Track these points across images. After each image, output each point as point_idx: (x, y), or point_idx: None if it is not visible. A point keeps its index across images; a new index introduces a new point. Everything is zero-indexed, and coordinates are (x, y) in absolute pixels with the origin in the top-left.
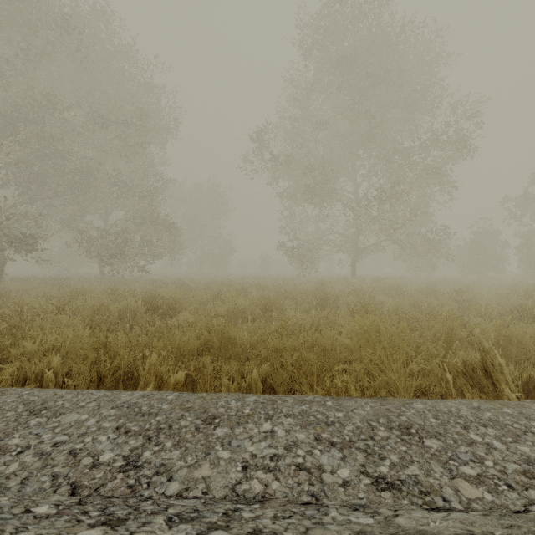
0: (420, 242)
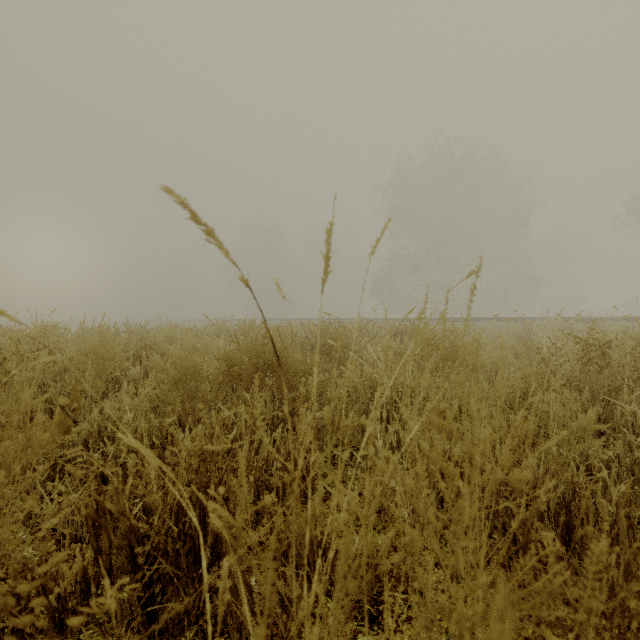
0: None
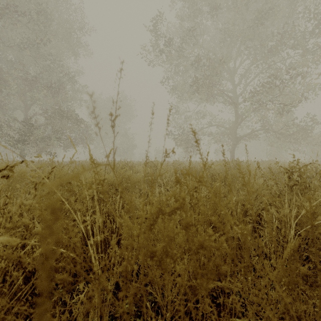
0: (296, 129)
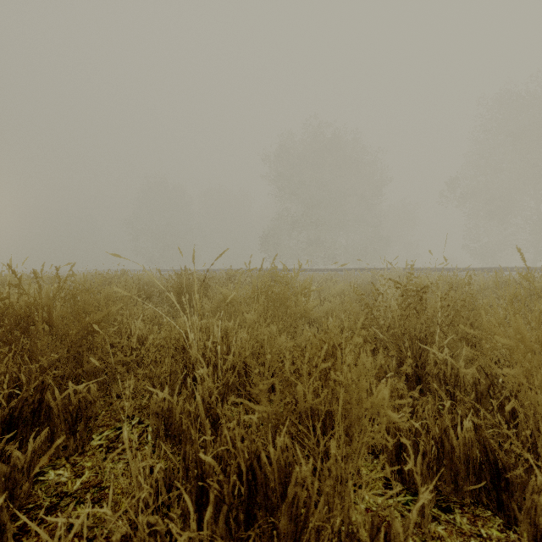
0: None
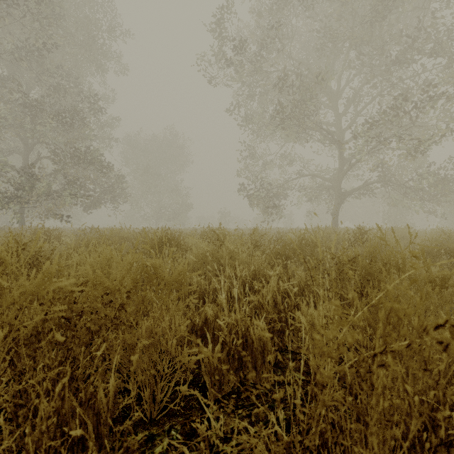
0: (434, 180)
